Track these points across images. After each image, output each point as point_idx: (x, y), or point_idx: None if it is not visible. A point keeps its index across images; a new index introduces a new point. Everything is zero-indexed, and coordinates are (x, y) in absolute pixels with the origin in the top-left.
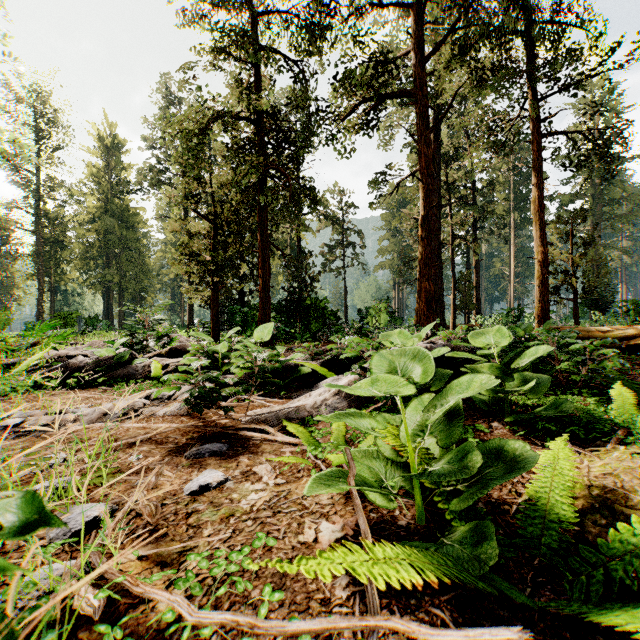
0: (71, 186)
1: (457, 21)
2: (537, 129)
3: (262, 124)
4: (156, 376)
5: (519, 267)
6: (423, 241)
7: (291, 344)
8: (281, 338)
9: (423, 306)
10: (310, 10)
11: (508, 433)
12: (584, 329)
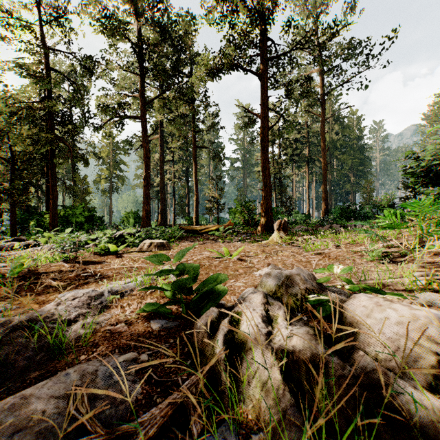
0: None
1: (159, 94)
2: (194, 144)
3: (52, 113)
4: (16, 249)
5: None
6: (145, 187)
7: None
8: None
9: (145, 217)
10: (84, 62)
11: (130, 248)
12: (192, 227)
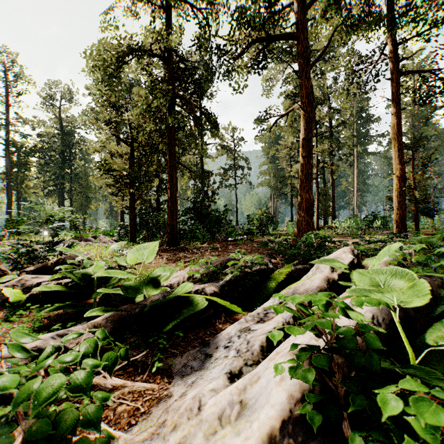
0: (33, 123)
1: None
2: (396, 68)
3: (170, 62)
4: (19, 300)
5: (360, 185)
6: (304, 159)
7: (194, 244)
8: (187, 238)
9: (304, 213)
10: None
11: None
12: None
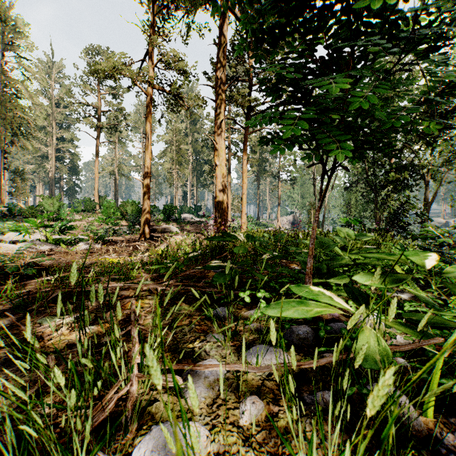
0: None
1: None
2: None
3: None
4: None
5: None
6: None
7: None
8: None
9: None
10: None
11: None
12: None
